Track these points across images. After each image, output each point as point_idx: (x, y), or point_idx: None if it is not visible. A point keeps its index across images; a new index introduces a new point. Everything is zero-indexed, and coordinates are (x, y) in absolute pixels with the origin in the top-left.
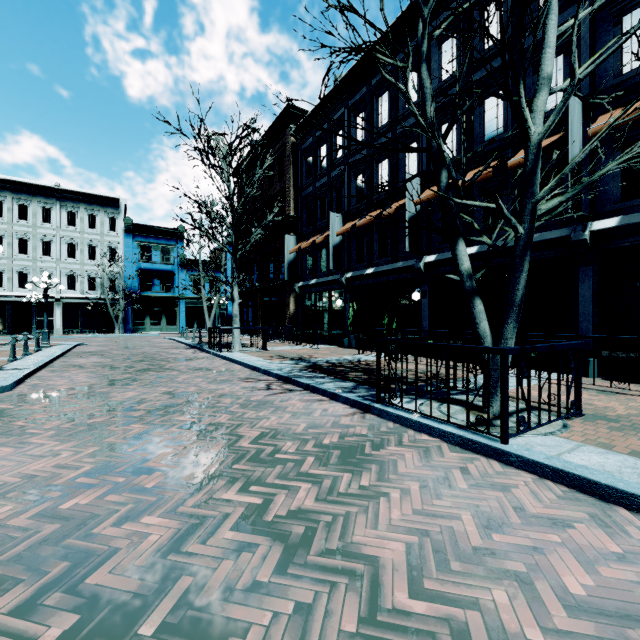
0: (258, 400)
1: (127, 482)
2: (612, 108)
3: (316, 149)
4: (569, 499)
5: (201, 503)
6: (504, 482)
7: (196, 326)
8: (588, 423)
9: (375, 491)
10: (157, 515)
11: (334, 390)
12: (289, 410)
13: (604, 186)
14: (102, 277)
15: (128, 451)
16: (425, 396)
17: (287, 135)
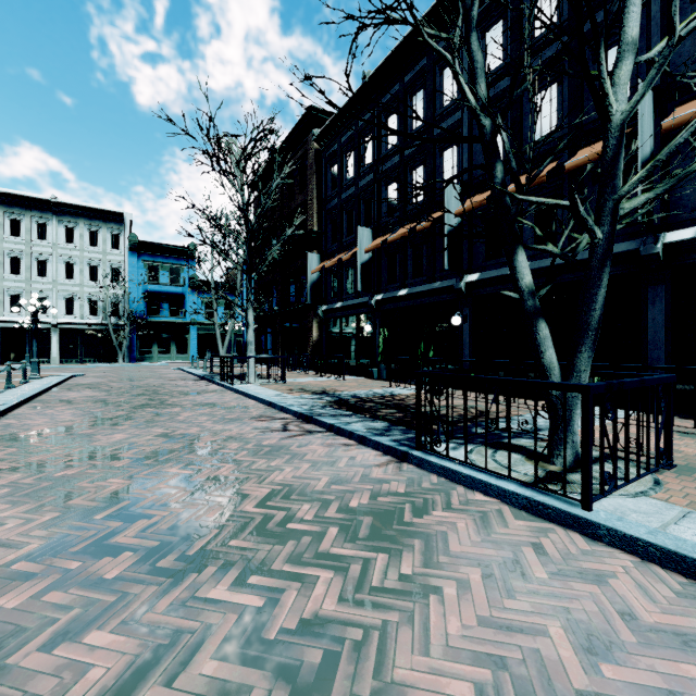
0: (271, 445)
1: (81, 569)
2: (689, 99)
3: (342, 156)
4: (693, 597)
5: (177, 606)
6: (596, 568)
7: (209, 355)
8: (683, 477)
9: (421, 584)
10: (110, 629)
11: (363, 432)
12: (308, 458)
13: (679, 191)
14: (104, 300)
15: (95, 519)
16: (474, 440)
17: (310, 141)
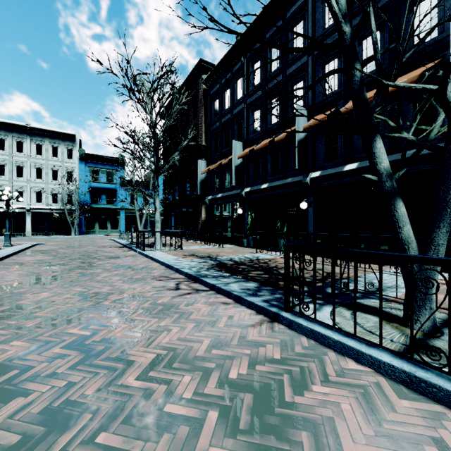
0: (164, 303)
1: None
2: None
3: (222, 93)
4: None
5: None
6: None
7: (133, 230)
8: None
9: None
10: None
11: (239, 293)
12: (193, 317)
13: None
14: (62, 193)
15: None
16: (331, 300)
17: (200, 83)
